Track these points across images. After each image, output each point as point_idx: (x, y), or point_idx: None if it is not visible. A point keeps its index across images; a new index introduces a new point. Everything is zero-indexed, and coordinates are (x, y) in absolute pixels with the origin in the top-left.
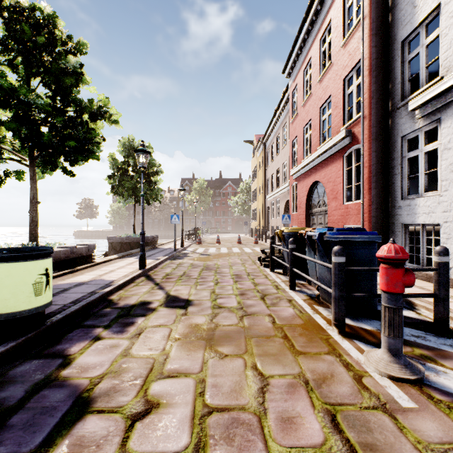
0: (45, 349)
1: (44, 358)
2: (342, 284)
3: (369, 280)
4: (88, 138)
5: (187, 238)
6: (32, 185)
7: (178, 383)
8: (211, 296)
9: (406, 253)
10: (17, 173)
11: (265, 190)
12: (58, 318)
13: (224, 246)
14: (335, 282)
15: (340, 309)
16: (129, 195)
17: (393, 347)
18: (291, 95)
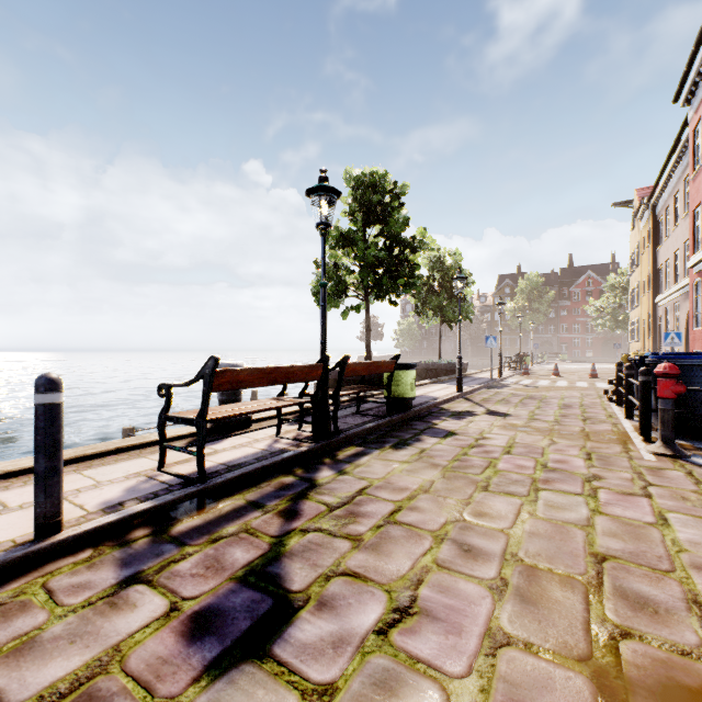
0: (419, 419)
1: (422, 422)
2: (645, 399)
3: (701, 404)
4: (411, 272)
5: (507, 367)
6: (367, 317)
7: (499, 436)
8: (529, 414)
9: (674, 369)
10: (356, 307)
11: (654, 288)
12: (417, 409)
13: (563, 379)
14: (639, 398)
15: (644, 420)
16: (435, 315)
17: (663, 437)
18: (692, 134)
